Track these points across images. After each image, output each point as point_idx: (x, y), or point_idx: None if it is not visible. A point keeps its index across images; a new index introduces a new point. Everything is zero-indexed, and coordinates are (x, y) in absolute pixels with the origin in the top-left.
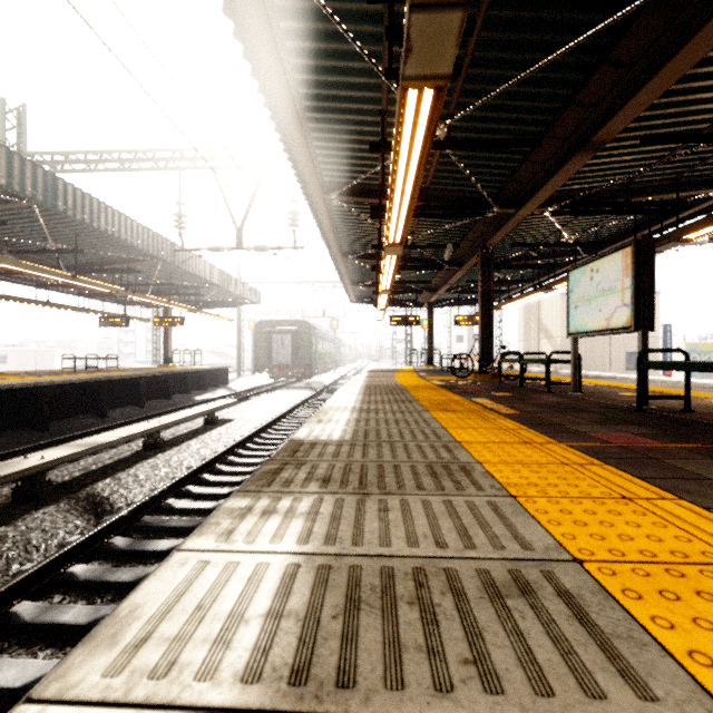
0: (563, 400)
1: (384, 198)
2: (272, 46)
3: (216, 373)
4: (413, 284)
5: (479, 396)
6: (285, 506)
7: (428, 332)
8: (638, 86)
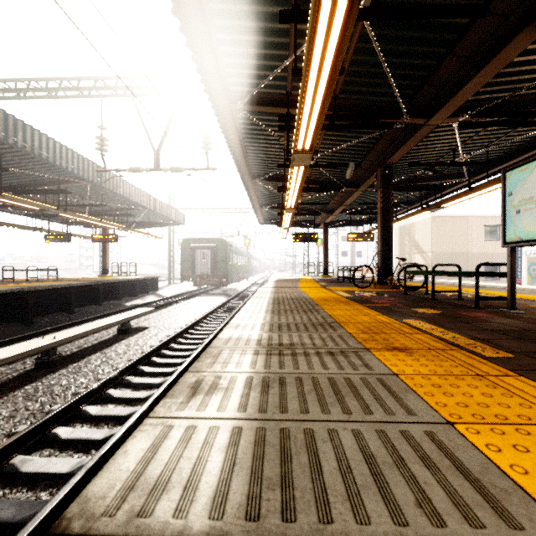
0: (517, 322)
1: (292, 107)
2: None
3: (147, 282)
4: (312, 207)
5: (406, 314)
6: None
7: (324, 248)
8: None
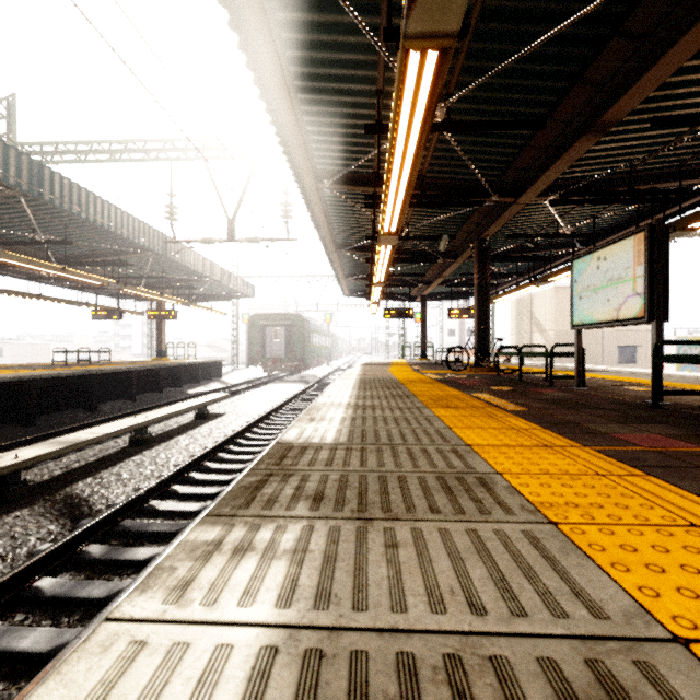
0: (568, 395)
1: (379, 187)
2: (260, 14)
3: (210, 367)
4: (407, 277)
5: (479, 390)
6: (265, 539)
7: (421, 325)
8: (653, 60)
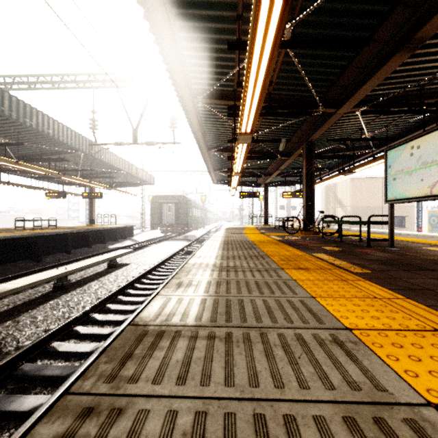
0: (389, 255)
1: (238, 100)
2: None
3: (125, 230)
4: (255, 171)
5: (316, 250)
6: None
7: (264, 203)
8: None
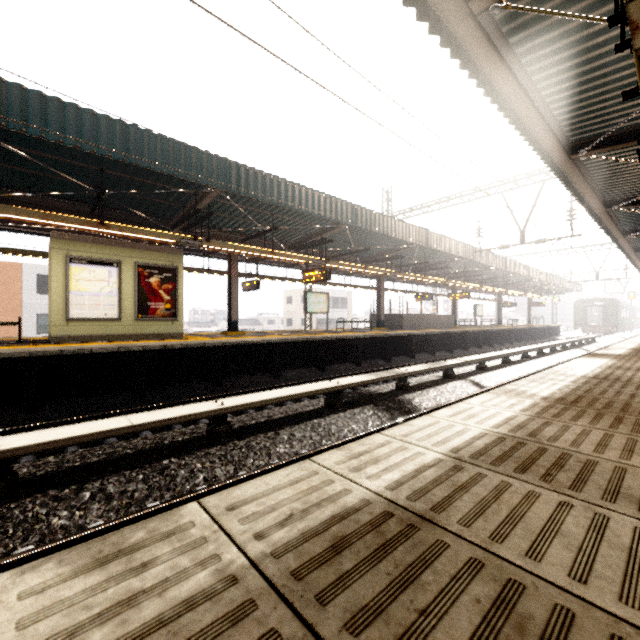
0: None
1: None
2: None
3: (557, 328)
4: None
5: None
6: None
7: None
8: None
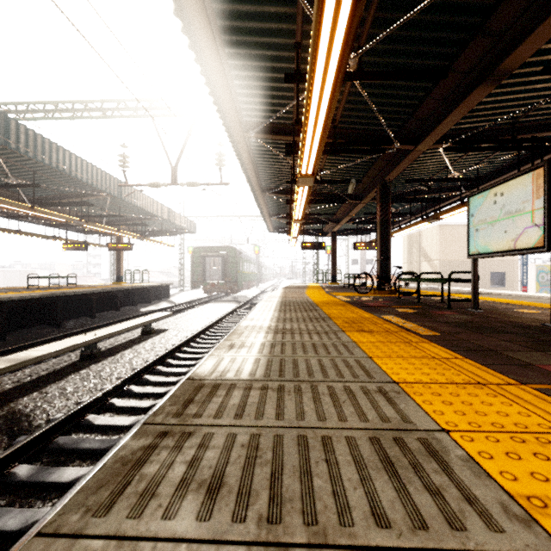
0: (469, 317)
1: (298, 136)
2: None
3: (160, 289)
4: (320, 216)
5: (387, 312)
6: None
7: (332, 256)
8: None
